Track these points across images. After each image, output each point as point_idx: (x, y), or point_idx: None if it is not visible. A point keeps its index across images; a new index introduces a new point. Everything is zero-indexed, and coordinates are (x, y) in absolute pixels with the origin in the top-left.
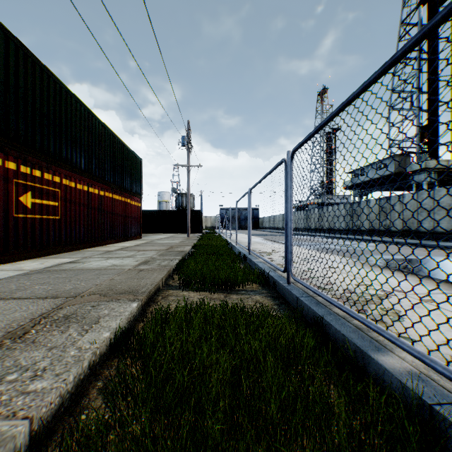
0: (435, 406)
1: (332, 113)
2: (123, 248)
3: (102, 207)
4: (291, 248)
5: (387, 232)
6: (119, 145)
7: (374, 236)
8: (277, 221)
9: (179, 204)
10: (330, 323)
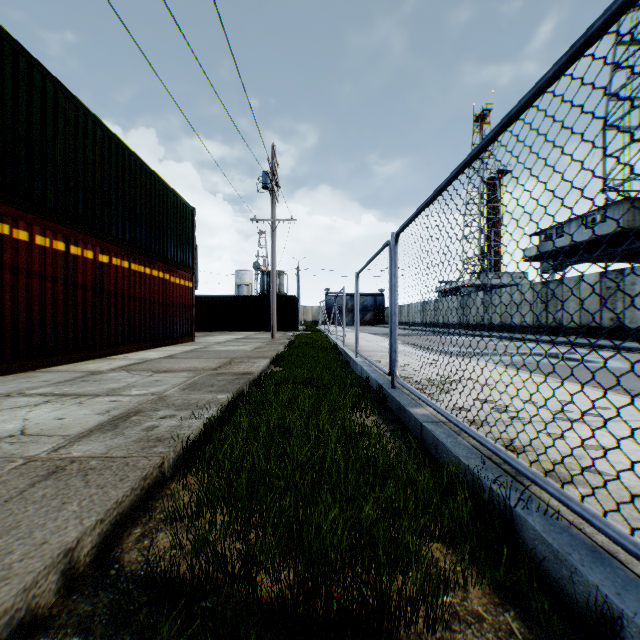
0: None
1: None
2: (136, 363)
3: (103, 286)
4: None
5: (617, 331)
6: (146, 175)
7: (590, 337)
8: (412, 313)
9: (263, 287)
10: None
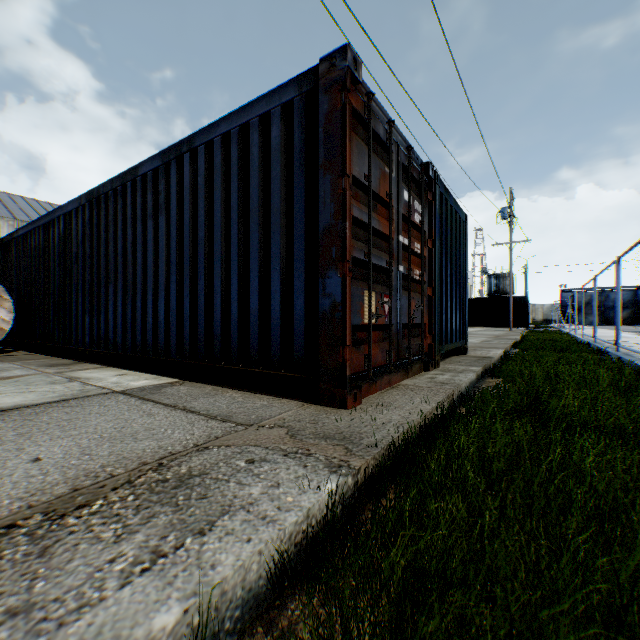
0: (638, 364)
1: (628, 248)
2: None
3: None
4: (617, 326)
5: None
6: None
7: None
8: None
9: (489, 289)
10: (623, 358)
